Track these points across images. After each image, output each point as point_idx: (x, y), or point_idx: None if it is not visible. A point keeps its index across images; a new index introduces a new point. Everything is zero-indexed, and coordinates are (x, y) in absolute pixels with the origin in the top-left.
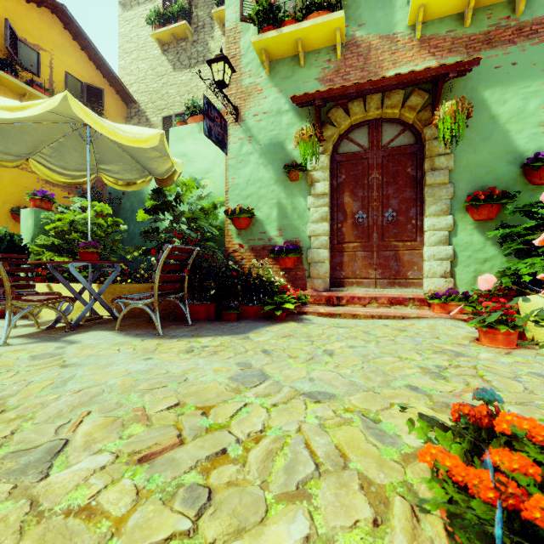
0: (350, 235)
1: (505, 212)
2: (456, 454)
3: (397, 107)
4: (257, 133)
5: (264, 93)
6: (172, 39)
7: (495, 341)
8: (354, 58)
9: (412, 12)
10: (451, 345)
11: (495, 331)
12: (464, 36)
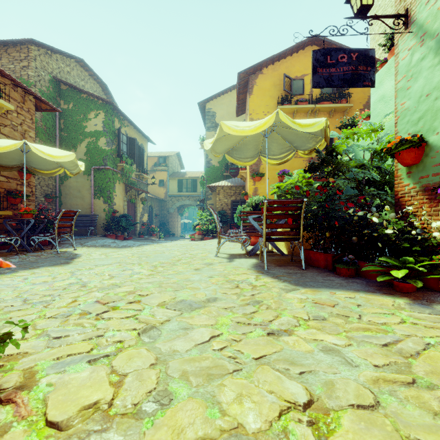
0: None
1: None
2: None
3: None
4: (432, 22)
5: None
6: None
7: None
8: None
9: None
10: None
11: None
12: None
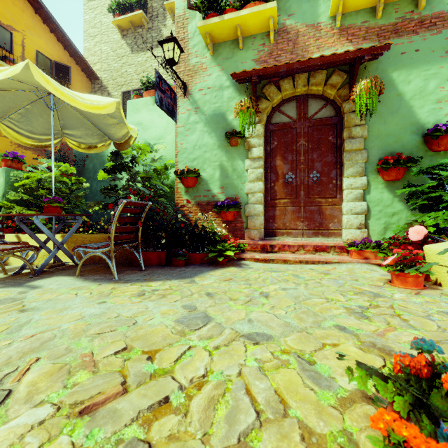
0: (281, 192)
1: (411, 173)
2: (400, 408)
3: (320, 85)
4: (203, 105)
5: (209, 71)
6: (131, 26)
7: (405, 283)
8: (285, 42)
9: (333, 4)
10: (369, 287)
11: (406, 274)
12: (376, 26)
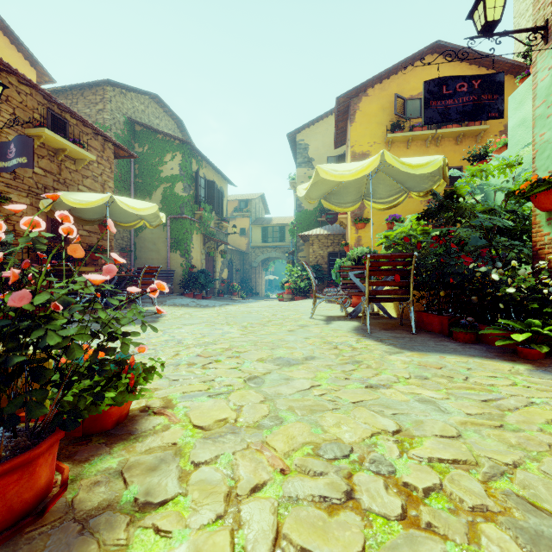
0: None
1: None
2: None
3: None
4: None
5: None
6: None
7: None
8: None
9: None
10: None
11: None
12: None
